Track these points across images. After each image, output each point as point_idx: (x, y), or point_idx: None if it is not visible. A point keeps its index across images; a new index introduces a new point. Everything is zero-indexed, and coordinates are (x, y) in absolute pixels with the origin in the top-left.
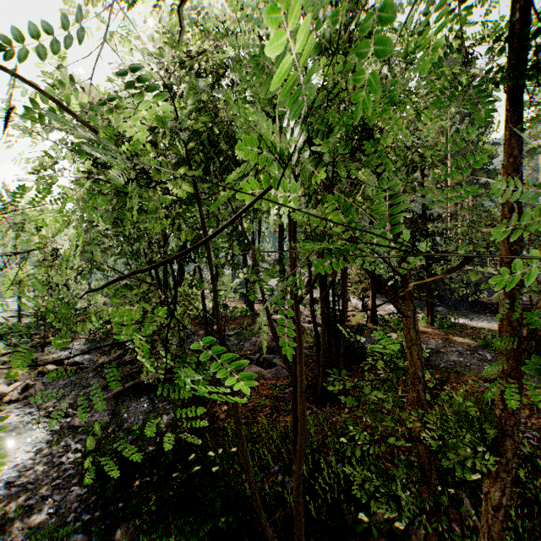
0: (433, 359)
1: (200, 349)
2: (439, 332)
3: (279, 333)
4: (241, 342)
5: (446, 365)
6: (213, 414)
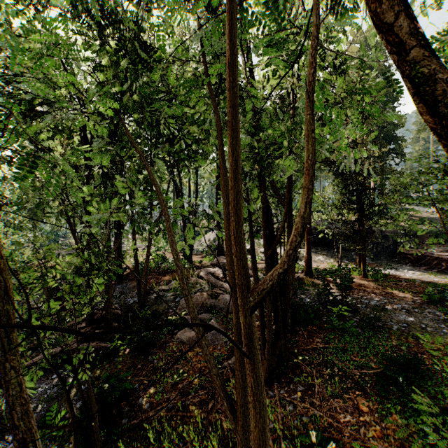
0: (382, 319)
1: (133, 307)
2: (376, 285)
3: (216, 288)
4: (177, 298)
5: (400, 327)
6: (135, 401)
